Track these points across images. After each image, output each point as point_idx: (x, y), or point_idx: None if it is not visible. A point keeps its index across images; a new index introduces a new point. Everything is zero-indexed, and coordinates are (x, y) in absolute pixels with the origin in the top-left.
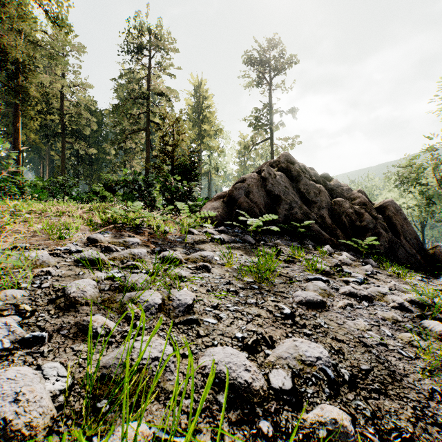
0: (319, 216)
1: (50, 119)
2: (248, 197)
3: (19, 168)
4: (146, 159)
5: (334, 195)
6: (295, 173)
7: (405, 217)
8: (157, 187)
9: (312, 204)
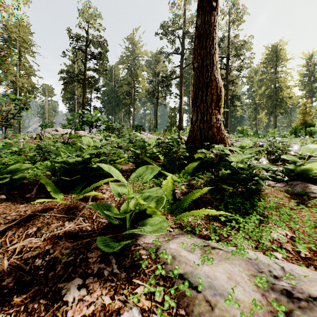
0: None
1: None
2: None
3: None
4: (274, 118)
5: None
6: None
7: None
8: (288, 132)
9: None
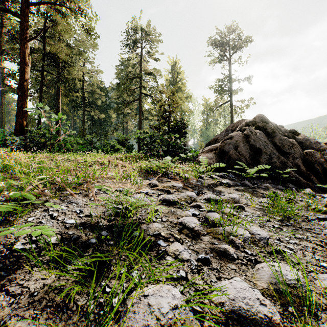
0: (294, 164)
1: (75, 95)
2: (237, 150)
3: (59, 130)
4: (139, 121)
5: (303, 147)
6: (270, 130)
7: None
8: None
9: (287, 154)
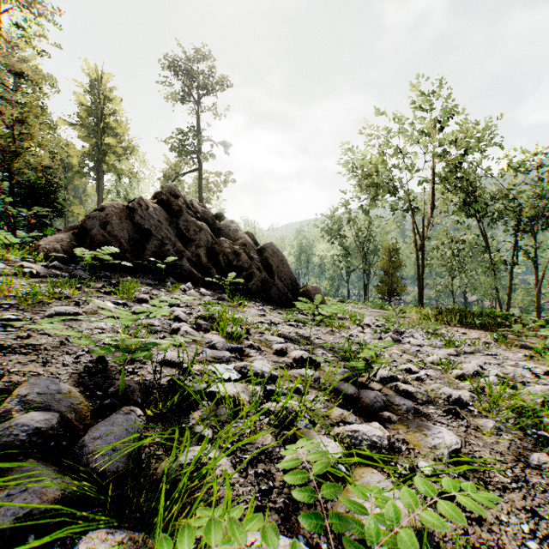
0: (195, 255)
1: None
2: (106, 229)
3: None
4: None
5: (222, 235)
6: (176, 207)
7: (282, 259)
8: None
9: (191, 242)
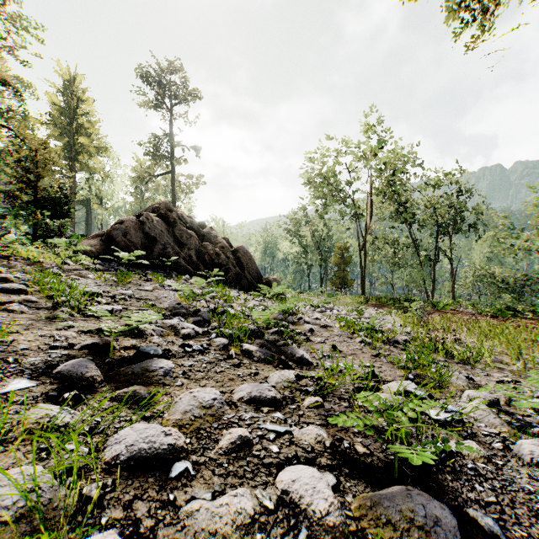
0: (188, 255)
1: None
2: (126, 237)
3: None
4: None
5: (205, 239)
6: (172, 219)
7: (251, 258)
8: None
9: (184, 245)
